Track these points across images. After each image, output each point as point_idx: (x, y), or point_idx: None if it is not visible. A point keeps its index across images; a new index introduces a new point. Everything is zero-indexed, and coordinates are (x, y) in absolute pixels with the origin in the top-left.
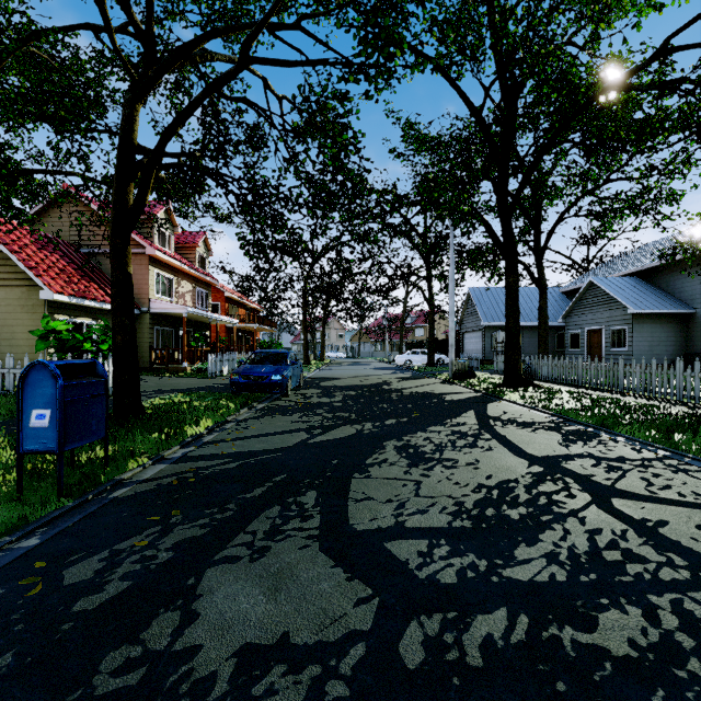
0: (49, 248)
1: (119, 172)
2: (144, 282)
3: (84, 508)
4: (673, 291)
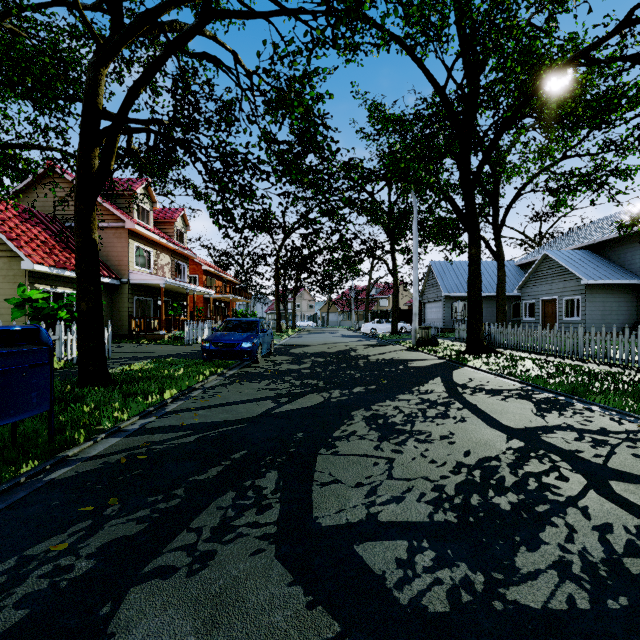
0: (32, 221)
1: (83, 136)
2: (123, 254)
3: (11, 495)
4: (623, 263)
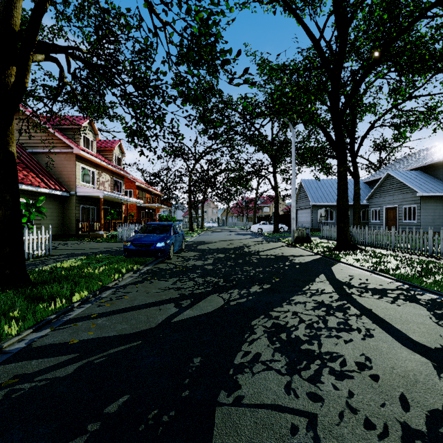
0: None
1: None
2: (72, 173)
3: None
4: None
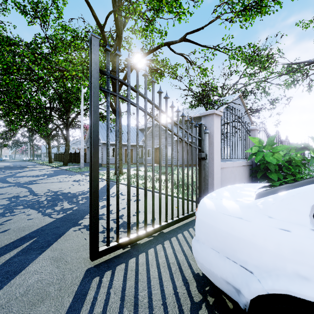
0: None
1: None
2: None
3: None
4: None
